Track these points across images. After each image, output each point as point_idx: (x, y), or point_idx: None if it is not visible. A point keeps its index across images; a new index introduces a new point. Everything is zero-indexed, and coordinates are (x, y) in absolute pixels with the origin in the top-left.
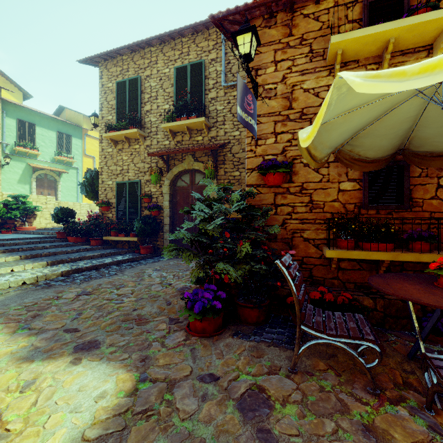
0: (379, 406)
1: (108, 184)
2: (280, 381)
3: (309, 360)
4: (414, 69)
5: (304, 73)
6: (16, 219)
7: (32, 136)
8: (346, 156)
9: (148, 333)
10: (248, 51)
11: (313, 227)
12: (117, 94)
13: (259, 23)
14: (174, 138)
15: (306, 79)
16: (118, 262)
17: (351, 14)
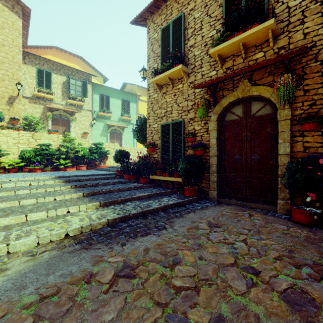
0: None
1: (154, 127)
2: None
3: None
4: None
5: None
6: (96, 160)
7: (107, 104)
8: None
9: None
10: None
11: None
12: (161, 40)
13: None
14: (222, 65)
15: None
16: (164, 207)
17: None
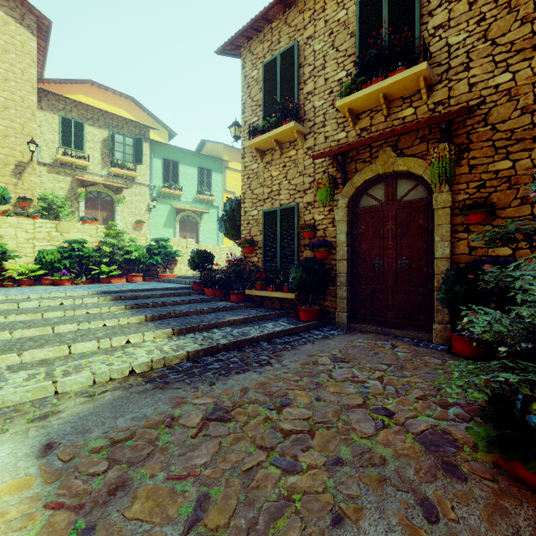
0: None
1: (252, 215)
2: None
3: None
4: None
5: None
6: (158, 266)
7: (175, 175)
8: None
9: None
10: None
11: None
12: (264, 82)
13: None
14: (354, 124)
15: None
16: (269, 336)
17: None
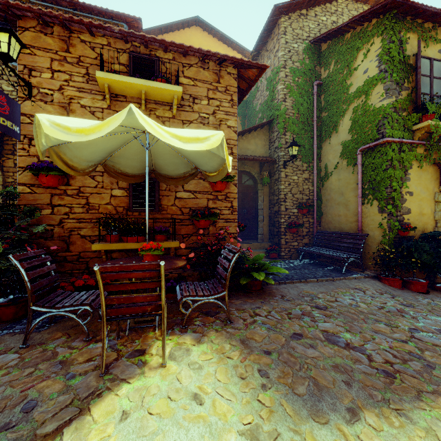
0: (84, 347)
1: None
2: (4, 358)
3: (49, 335)
4: (74, 129)
5: (82, 90)
6: None
7: None
8: (111, 169)
9: None
10: (6, 51)
11: (90, 225)
12: None
13: (34, 24)
14: None
15: (83, 97)
16: None
17: (121, 58)
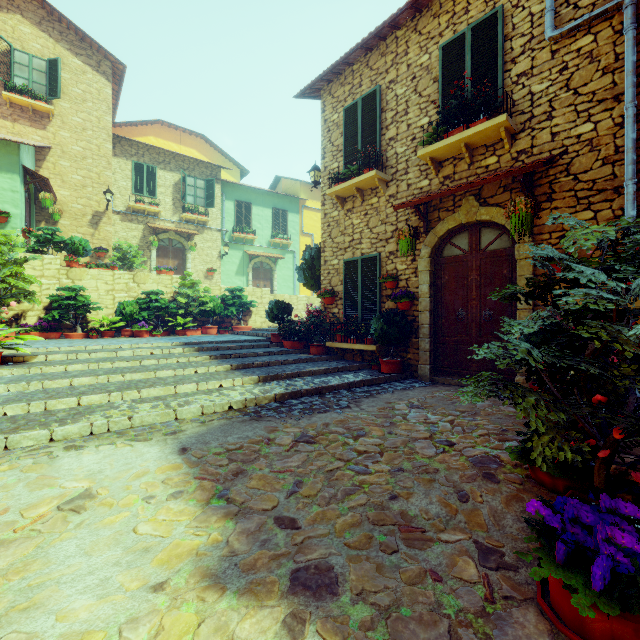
0: None
1: (332, 264)
2: None
3: None
4: None
5: None
6: (232, 317)
7: (248, 218)
8: None
9: (437, 584)
10: None
11: None
12: (345, 127)
13: None
14: (437, 172)
15: None
16: (349, 385)
17: None
